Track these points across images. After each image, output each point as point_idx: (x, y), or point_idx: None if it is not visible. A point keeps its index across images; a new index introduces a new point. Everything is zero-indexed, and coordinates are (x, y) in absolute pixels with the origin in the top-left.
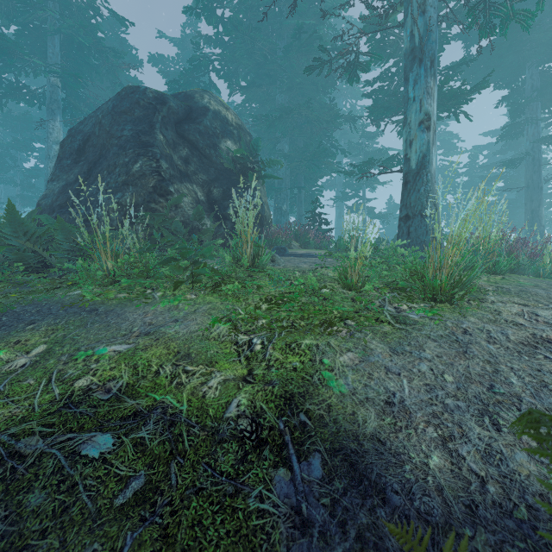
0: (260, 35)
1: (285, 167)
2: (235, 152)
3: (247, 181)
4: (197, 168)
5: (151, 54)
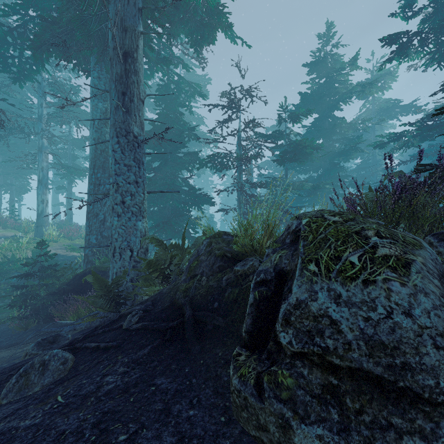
0: None
1: None
2: None
3: None
4: None
5: None
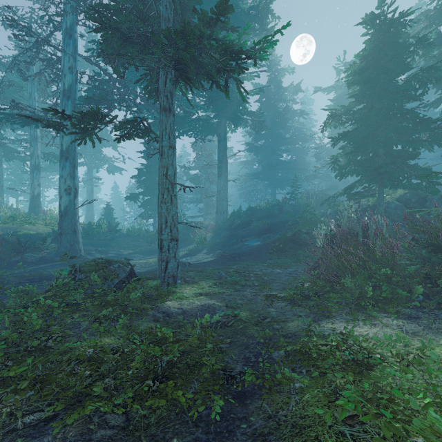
0: None
1: None
2: None
3: None
4: None
5: None
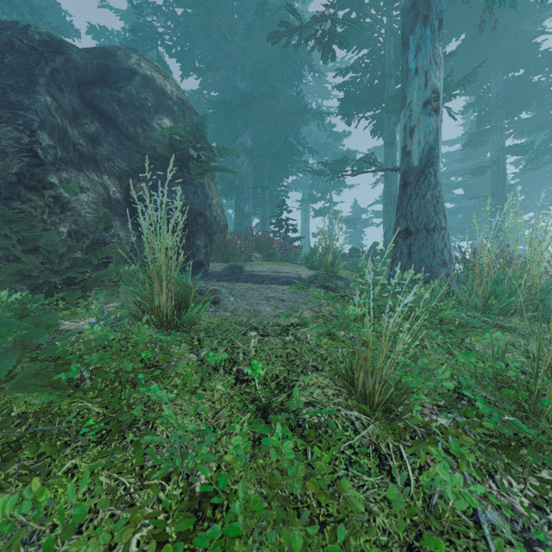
0: (218, 7)
1: (248, 164)
2: (168, 130)
3: (192, 175)
4: (112, 152)
5: (90, 24)
